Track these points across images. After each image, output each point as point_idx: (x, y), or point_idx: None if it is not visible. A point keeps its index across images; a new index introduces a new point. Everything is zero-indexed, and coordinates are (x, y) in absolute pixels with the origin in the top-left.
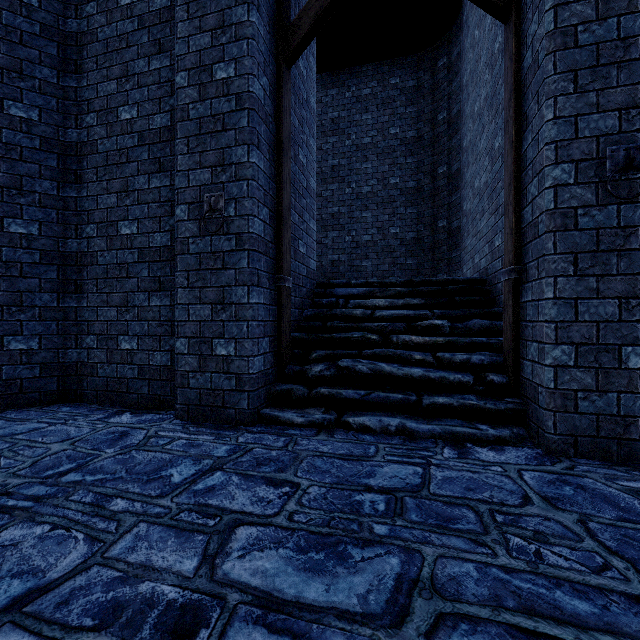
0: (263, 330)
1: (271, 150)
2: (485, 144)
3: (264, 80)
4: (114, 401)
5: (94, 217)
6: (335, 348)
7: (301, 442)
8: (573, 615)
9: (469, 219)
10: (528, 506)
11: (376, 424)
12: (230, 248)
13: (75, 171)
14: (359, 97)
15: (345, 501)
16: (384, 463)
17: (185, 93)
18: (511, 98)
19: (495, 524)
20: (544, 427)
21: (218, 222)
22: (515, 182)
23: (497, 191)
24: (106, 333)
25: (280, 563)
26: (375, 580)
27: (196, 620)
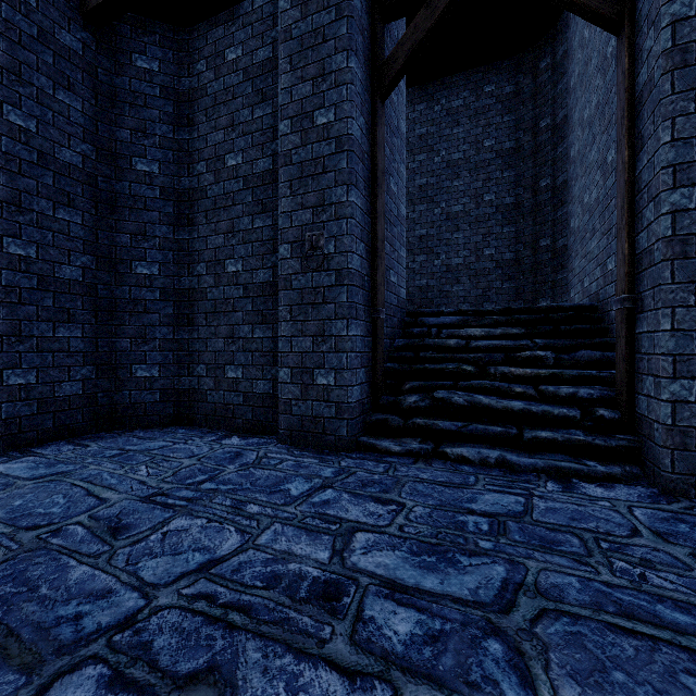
0: (360, 361)
1: (367, 186)
2: (596, 156)
3: (361, 120)
4: (221, 425)
5: (204, 257)
6: (428, 379)
7: (400, 469)
8: (672, 623)
9: (577, 238)
10: (636, 538)
11: (475, 455)
12: (330, 283)
13: (187, 215)
14: (449, 110)
15: (449, 520)
16: (485, 491)
17: (288, 140)
18: (624, 116)
19: (599, 549)
20: (660, 465)
21: (319, 259)
22: (628, 205)
23: (610, 209)
24: (214, 363)
25: (398, 561)
26: (483, 580)
27: (338, 591)
